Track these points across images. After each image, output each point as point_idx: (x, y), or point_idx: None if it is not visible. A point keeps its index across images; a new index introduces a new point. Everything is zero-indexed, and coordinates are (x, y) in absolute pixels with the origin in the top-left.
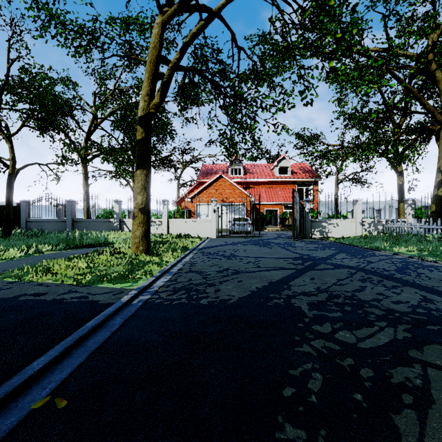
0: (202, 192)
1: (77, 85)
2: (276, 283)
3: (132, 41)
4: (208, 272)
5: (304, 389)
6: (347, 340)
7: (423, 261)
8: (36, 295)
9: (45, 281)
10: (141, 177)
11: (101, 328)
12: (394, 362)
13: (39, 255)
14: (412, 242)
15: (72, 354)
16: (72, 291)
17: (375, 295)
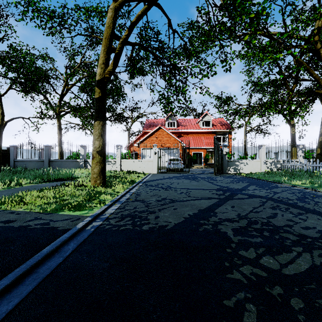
0: (146, 139)
1: (53, 60)
2: (204, 210)
3: (93, 26)
4: (149, 201)
5: None
6: (271, 266)
7: (316, 191)
8: (6, 222)
9: (17, 209)
10: (98, 126)
11: (55, 253)
12: (319, 290)
13: (19, 187)
14: (305, 177)
15: (23, 282)
16: (38, 218)
17: (286, 221)
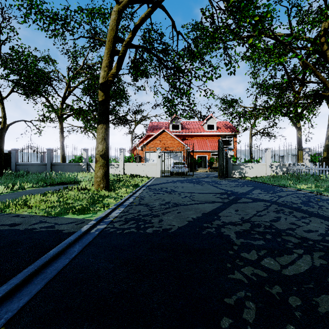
0: (150, 142)
1: (55, 62)
2: (208, 214)
3: (96, 27)
4: (153, 205)
5: (240, 319)
6: (272, 267)
7: (321, 195)
8: (12, 225)
9: (22, 213)
10: (101, 130)
11: (61, 255)
12: (317, 289)
13: (22, 191)
14: (310, 181)
15: (32, 281)
16: (42, 221)
17: (289, 224)
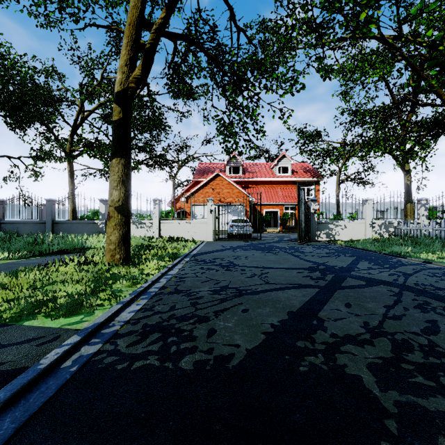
0: (198, 191)
1: (63, 77)
2: (299, 315)
3: (120, 23)
4: (199, 293)
5: None
6: None
7: None
8: None
9: None
10: (117, 167)
11: None
12: None
13: None
14: (438, 247)
15: None
16: None
17: None
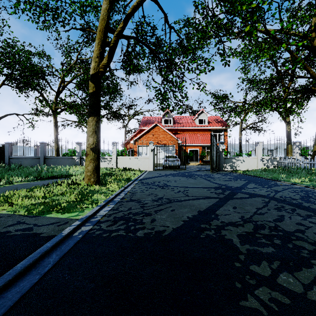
0: (143, 136)
1: (49, 58)
2: (204, 212)
3: (89, 22)
4: (145, 201)
5: None
6: (293, 288)
7: None
8: None
9: None
10: (92, 122)
11: (32, 269)
12: None
13: (9, 185)
14: (304, 174)
15: None
16: (20, 222)
17: (296, 225)
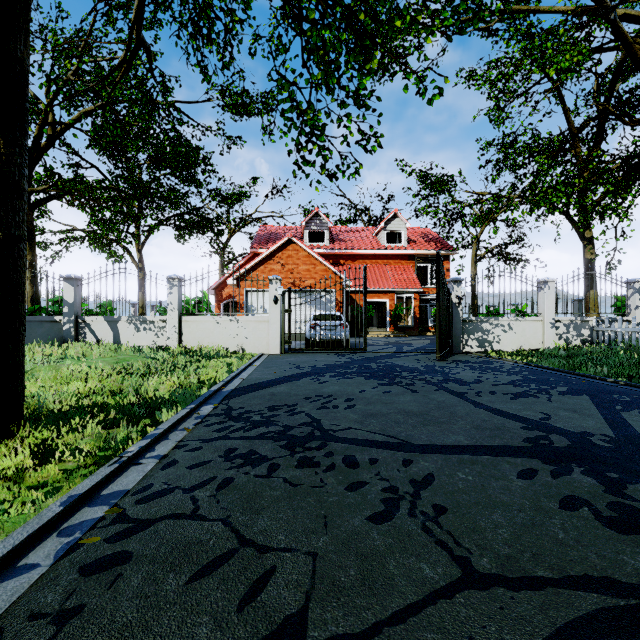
0: (257, 268)
1: None
2: None
3: None
4: None
5: None
6: None
7: None
8: None
9: None
10: None
11: None
12: None
13: None
14: None
15: None
16: None
17: None
